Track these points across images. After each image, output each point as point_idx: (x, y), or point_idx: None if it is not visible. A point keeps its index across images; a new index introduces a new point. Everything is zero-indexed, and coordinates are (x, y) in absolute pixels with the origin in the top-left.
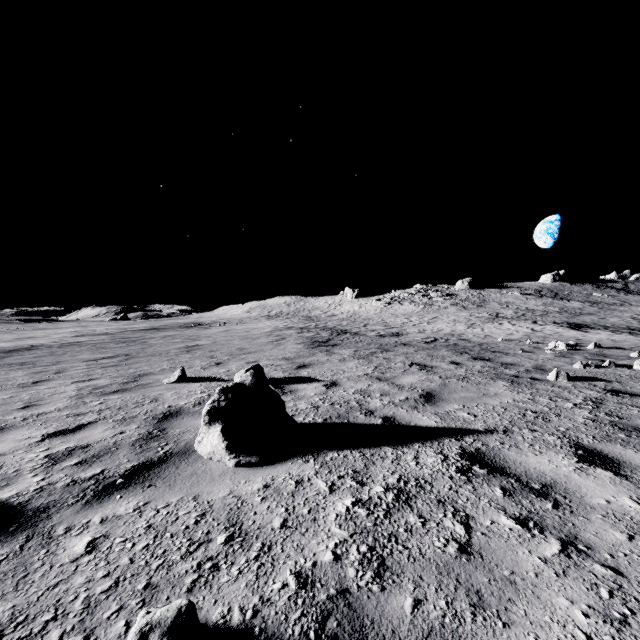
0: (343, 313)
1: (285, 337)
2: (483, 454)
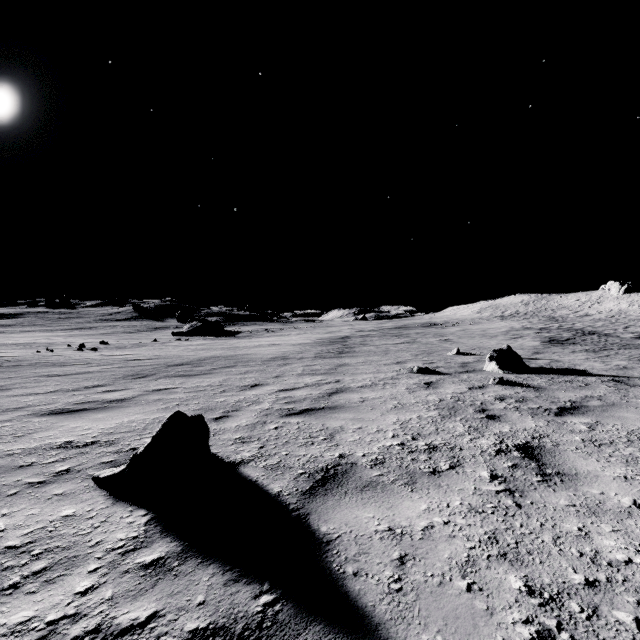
0: (601, 312)
1: (522, 336)
2: (621, 380)
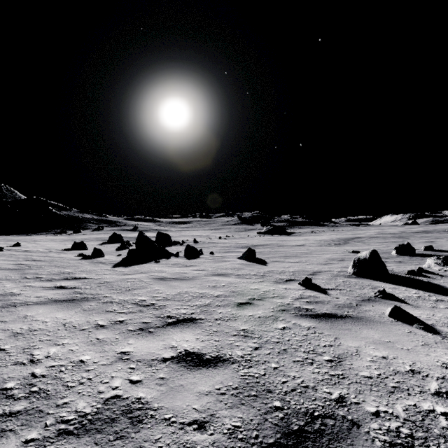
0: None
1: None
2: None
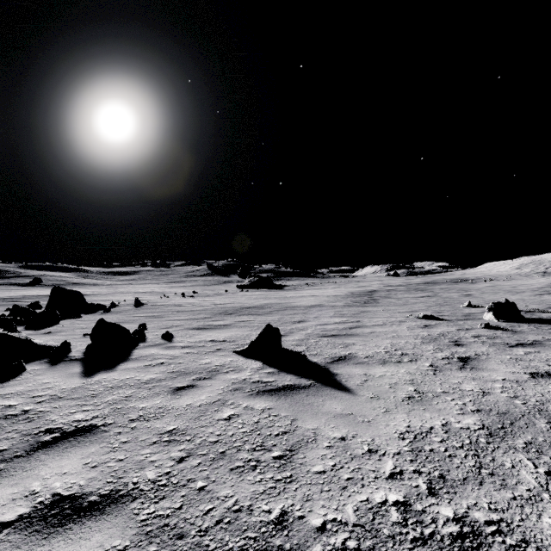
0: None
1: None
2: None
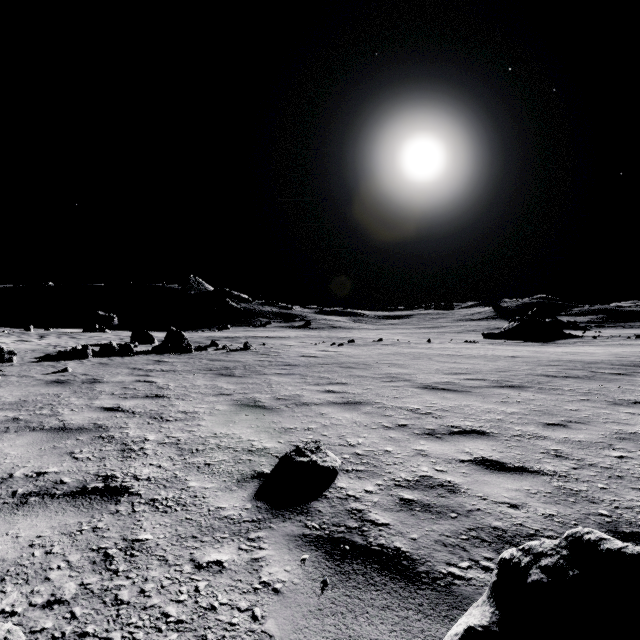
0: None
1: None
2: None
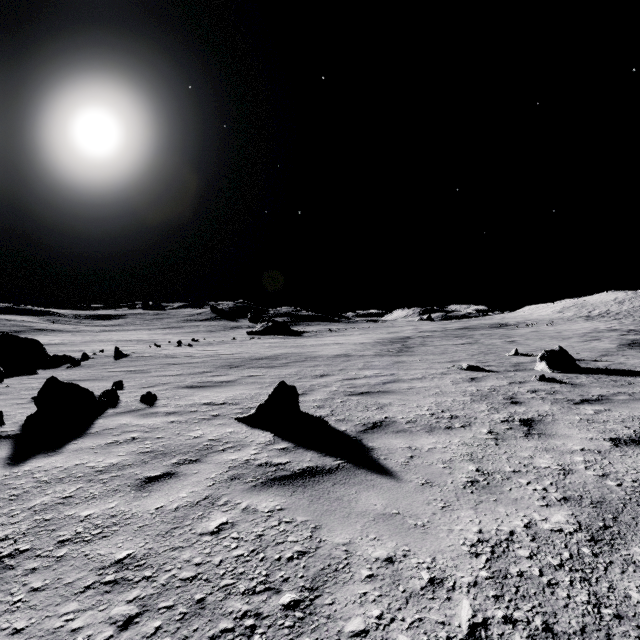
0: None
1: (600, 338)
2: None
